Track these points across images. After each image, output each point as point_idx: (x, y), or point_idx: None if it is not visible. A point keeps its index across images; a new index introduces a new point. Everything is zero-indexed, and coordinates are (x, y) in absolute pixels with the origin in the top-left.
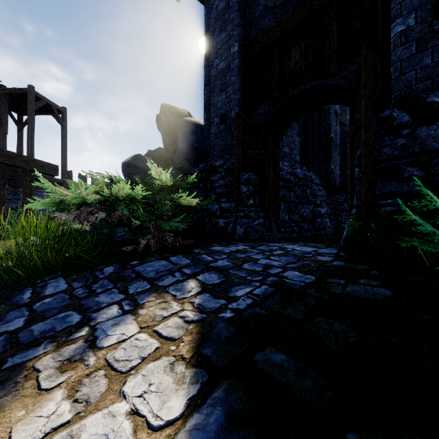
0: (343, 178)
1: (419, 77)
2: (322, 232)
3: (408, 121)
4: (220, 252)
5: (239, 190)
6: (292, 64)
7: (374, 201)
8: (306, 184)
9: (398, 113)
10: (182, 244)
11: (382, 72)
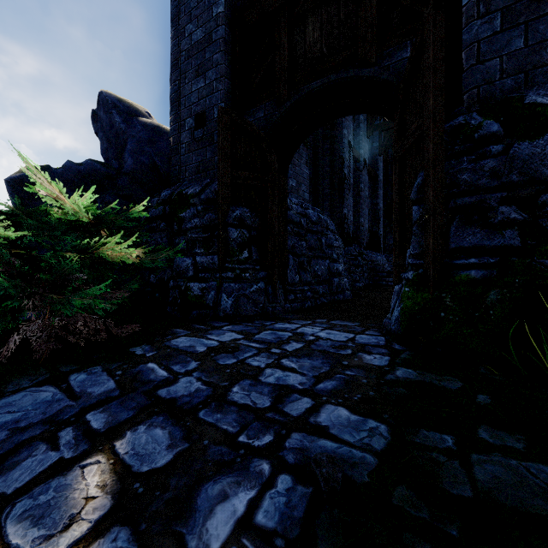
0: (357, 226)
1: (506, 69)
2: (340, 296)
3: (499, 132)
4: (187, 352)
5: (226, 235)
6: (308, 43)
7: (448, 259)
8: (320, 230)
9: (481, 120)
10: (116, 334)
11: (445, 62)
